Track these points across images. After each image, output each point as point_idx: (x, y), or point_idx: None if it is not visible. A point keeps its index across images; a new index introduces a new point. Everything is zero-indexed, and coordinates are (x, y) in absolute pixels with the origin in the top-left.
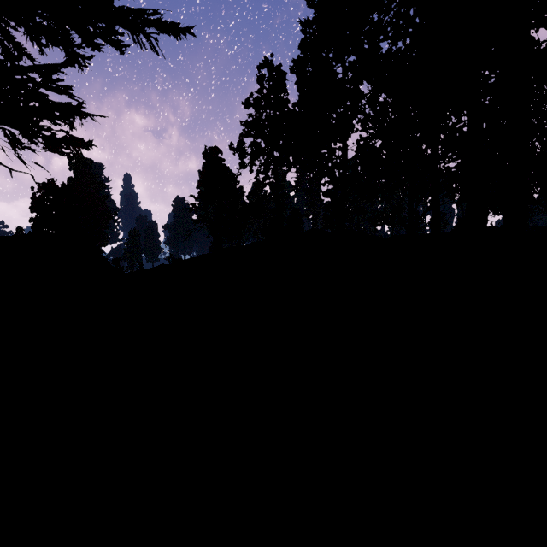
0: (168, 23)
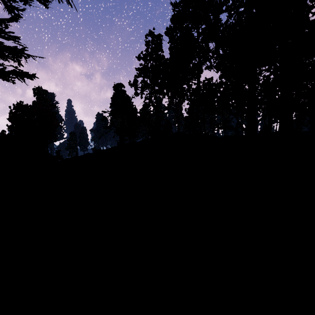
0: None
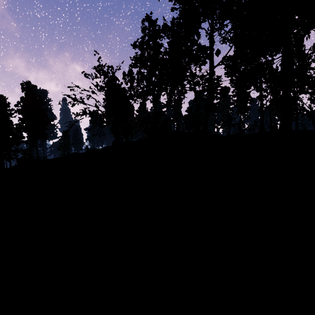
0: None
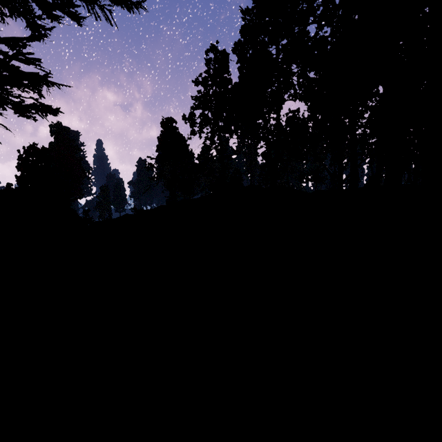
0: None
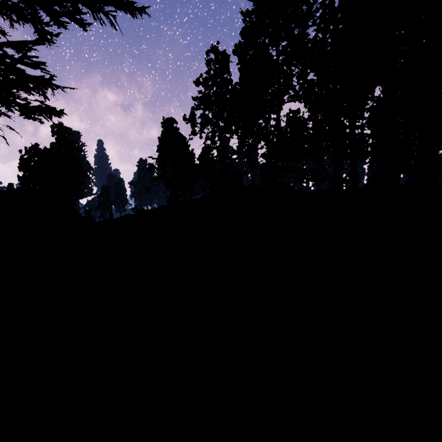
0: (125, 3)
